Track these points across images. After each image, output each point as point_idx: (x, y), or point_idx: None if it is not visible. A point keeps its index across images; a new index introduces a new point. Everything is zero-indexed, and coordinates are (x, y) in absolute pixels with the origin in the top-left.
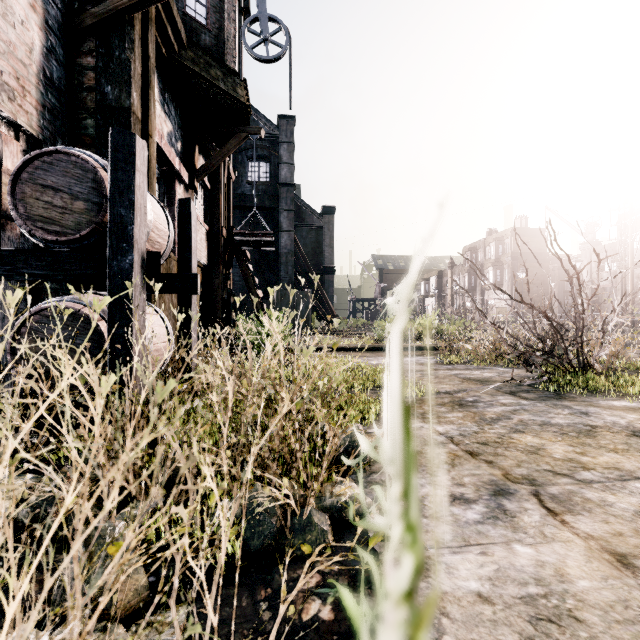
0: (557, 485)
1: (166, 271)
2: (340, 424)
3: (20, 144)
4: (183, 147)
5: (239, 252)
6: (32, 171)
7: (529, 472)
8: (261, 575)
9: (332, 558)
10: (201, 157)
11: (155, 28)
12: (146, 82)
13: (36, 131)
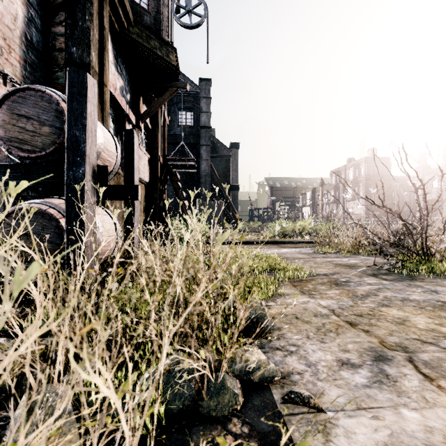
0: (426, 352)
1: (116, 184)
2: (246, 299)
3: (7, 88)
4: (131, 98)
5: (171, 174)
6: (10, 104)
7: (401, 340)
8: (181, 436)
9: (243, 419)
10: (144, 106)
11: (110, 10)
12: (102, 46)
13: (19, 79)
